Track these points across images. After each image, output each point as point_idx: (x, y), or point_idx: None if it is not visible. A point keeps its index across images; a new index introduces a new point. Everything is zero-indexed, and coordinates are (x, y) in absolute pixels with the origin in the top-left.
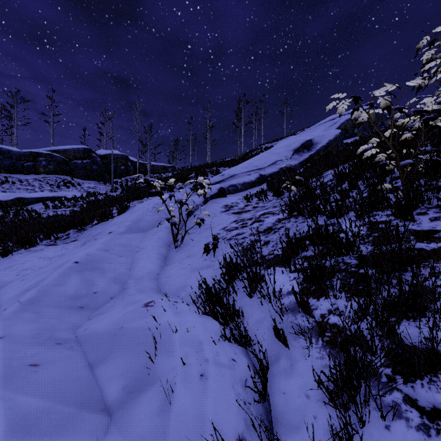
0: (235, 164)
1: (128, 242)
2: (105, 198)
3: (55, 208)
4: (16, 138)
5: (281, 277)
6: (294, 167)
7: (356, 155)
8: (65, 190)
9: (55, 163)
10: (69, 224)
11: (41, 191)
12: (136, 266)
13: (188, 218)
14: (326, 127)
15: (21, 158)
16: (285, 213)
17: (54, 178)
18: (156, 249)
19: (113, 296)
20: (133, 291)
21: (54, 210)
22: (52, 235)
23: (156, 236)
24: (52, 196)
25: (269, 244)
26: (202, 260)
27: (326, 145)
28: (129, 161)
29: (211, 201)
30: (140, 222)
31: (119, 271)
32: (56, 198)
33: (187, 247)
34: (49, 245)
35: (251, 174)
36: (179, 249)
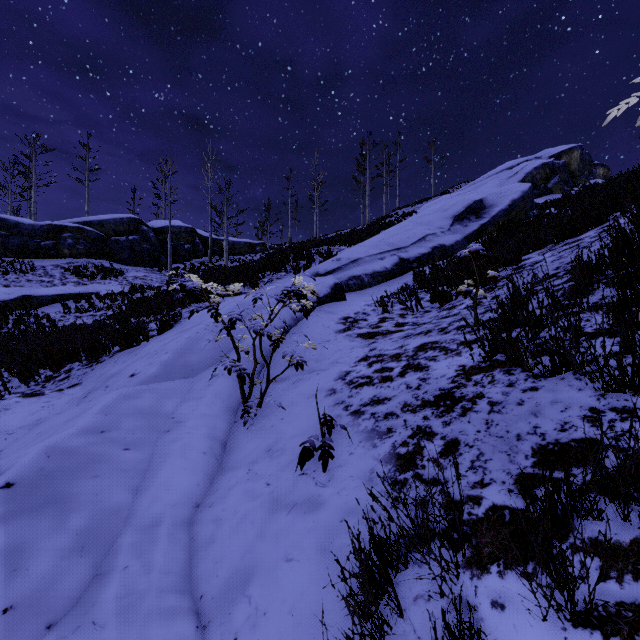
0: (357, 240)
1: (156, 403)
2: (154, 296)
3: (79, 311)
4: (35, 204)
5: (542, 638)
6: (456, 246)
7: (613, 227)
8: (98, 282)
9: (86, 241)
10: (70, 354)
11: (63, 284)
12: (153, 480)
13: (274, 351)
14: (501, 180)
15: (36, 235)
16: (474, 354)
17: (84, 264)
18: (206, 424)
19: (56, 617)
20: (112, 595)
21: (78, 315)
22: (35, 375)
23: (212, 390)
24: (76, 292)
25: (461, 454)
26: (296, 472)
27: (508, 209)
28: (198, 237)
29: (318, 309)
30: (189, 353)
31: (107, 503)
32: (83, 296)
33: (269, 418)
34: (27, 396)
35: (384, 258)
36: (254, 421)
